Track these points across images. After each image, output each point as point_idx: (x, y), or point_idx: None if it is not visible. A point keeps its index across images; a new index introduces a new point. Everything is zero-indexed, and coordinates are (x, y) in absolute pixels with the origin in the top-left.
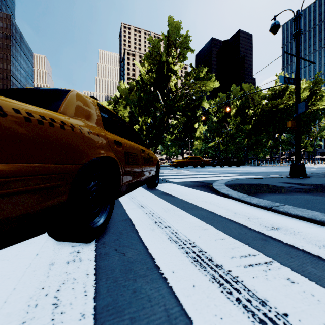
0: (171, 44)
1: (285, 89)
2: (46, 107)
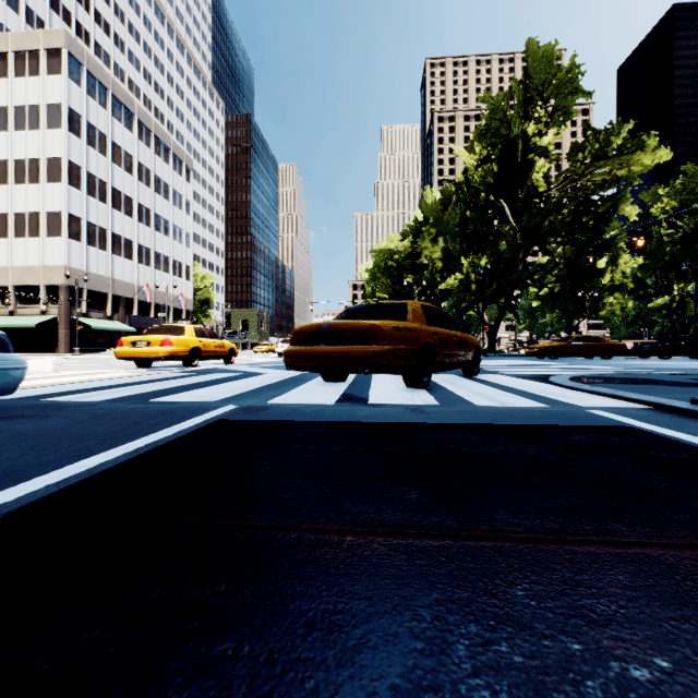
0: (535, 93)
1: None
2: (402, 319)
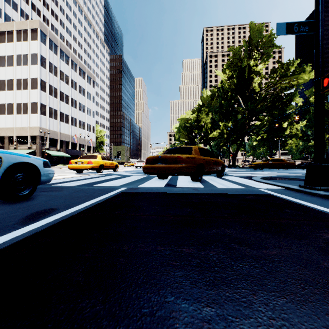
0: (253, 46)
1: None
2: (190, 154)
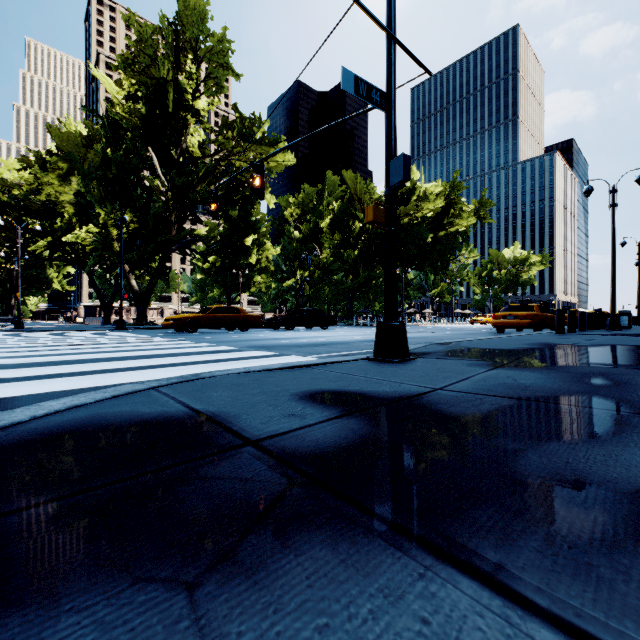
0: (188, 46)
1: (411, 190)
2: None
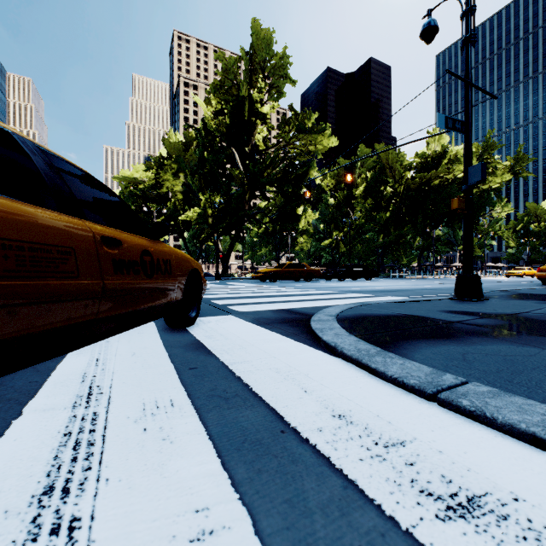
0: (258, 68)
1: (442, 154)
2: None
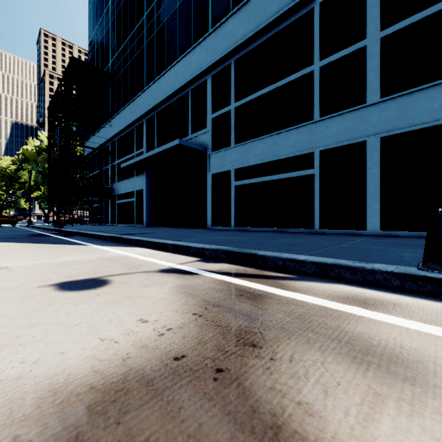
0: None
1: None
2: None
